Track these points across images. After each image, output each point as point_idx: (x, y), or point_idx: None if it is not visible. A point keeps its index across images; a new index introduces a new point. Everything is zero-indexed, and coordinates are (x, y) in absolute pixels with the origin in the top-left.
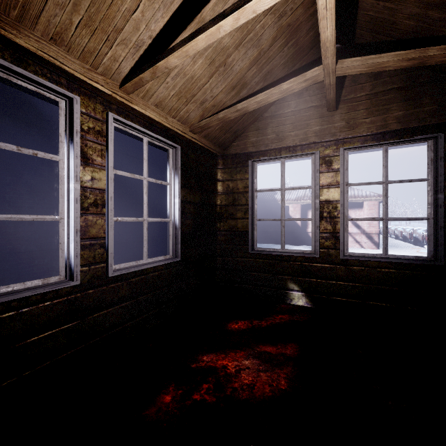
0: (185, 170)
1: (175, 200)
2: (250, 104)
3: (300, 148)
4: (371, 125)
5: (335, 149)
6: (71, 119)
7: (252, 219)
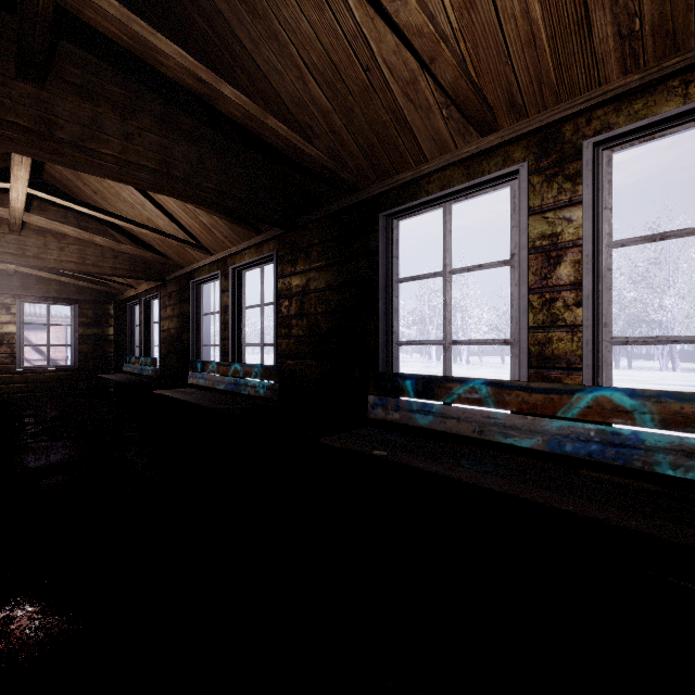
0: None
1: None
2: None
3: None
4: (40, 290)
5: (14, 300)
6: None
7: None
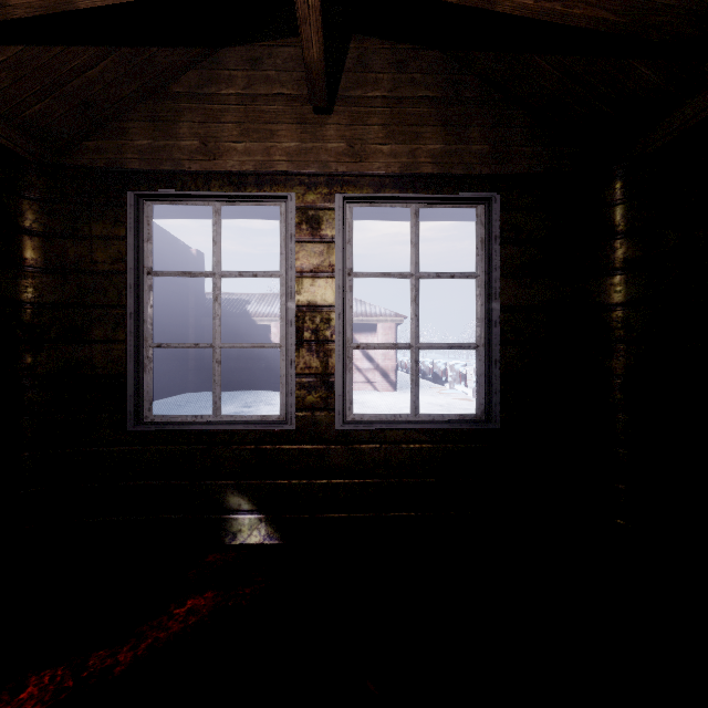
0: None
1: None
2: None
3: (254, 179)
4: (391, 159)
5: (327, 194)
6: None
7: (139, 343)
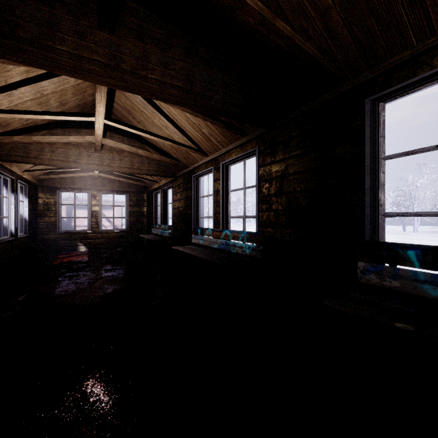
0: (28, 195)
1: (26, 208)
2: (67, 176)
3: (83, 189)
4: (109, 186)
5: (97, 192)
6: (12, 185)
7: (59, 217)
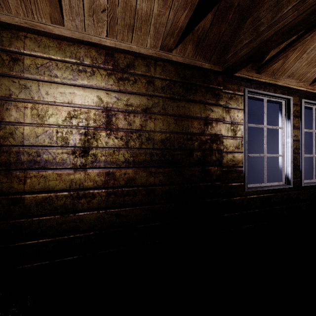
0: None
1: None
2: None
3: None
4: None
5: None
6: (288, 108)
7: None
